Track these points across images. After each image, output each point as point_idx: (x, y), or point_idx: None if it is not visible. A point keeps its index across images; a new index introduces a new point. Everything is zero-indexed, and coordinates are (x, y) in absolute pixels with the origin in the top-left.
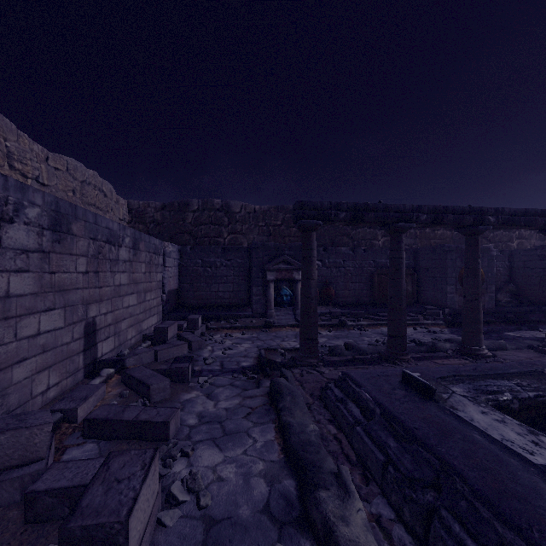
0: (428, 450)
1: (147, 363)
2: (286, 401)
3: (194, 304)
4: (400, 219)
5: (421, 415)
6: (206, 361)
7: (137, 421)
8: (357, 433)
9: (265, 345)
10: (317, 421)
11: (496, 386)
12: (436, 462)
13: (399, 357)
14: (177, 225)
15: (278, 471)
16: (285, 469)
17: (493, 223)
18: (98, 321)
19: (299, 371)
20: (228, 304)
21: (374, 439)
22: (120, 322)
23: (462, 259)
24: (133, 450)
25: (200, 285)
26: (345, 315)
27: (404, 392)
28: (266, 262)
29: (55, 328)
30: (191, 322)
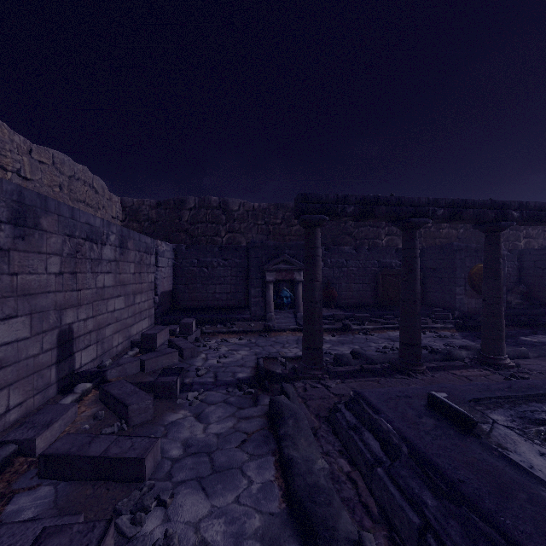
0: (486, 520)
1: (132, 374)
2: (288, 426)
3: (190, 306)
4: (414, 214)
5: (462, 458)
6: (198, 372)
7: (105, 457)
8: (378, 478)
9: (264, 352)
10: (326, 452)
11: (543, 412)
12: (501, 543)
13: (413, 368)
14: (173, 224)
15: (279, 529)
16: (288, 527)
17: (517, 218)
18: (76, 328)
19: (301, 385)
20: (225, 306)
21: (404, 490)
22: (104, 327)
23: (472, 259)
24: (77, 524)
25: (195, 286)
26: (348, 318)
27: (434, 422)
28: (265, 262)
29: (17, 338)
30: (184, 327)
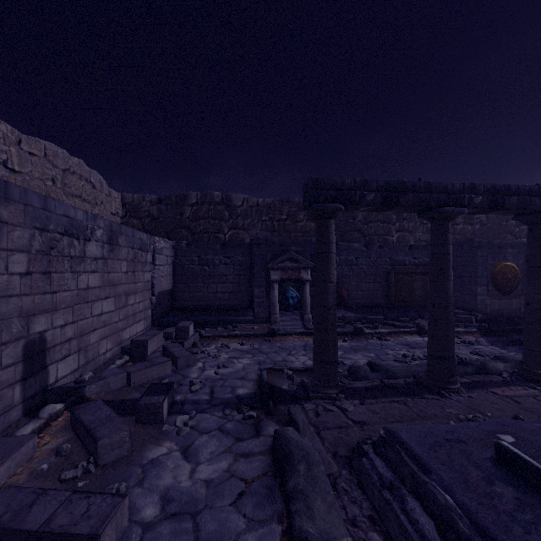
0: None
1: (116, 388)
2: (298, 474)
3: (190, 306)
4: (447, 202)
5: None
6: (192, 387)
7: (45, 532)
8: None
9: (268, 360)
10: (351, 520)
11: None
12: None
13: (446, 386)
14: (174, 220)
15: None
16: None
17: None
18: (50, 336)
19: (312, 406)
20: (227, 307)
21: None
22: (88, 334)
23: (495, 256)
24: None
25: (196, 285)
26: (359, 320)
27: (515, 493)
28: (270, 259)
29: None
30: (180, 331)
